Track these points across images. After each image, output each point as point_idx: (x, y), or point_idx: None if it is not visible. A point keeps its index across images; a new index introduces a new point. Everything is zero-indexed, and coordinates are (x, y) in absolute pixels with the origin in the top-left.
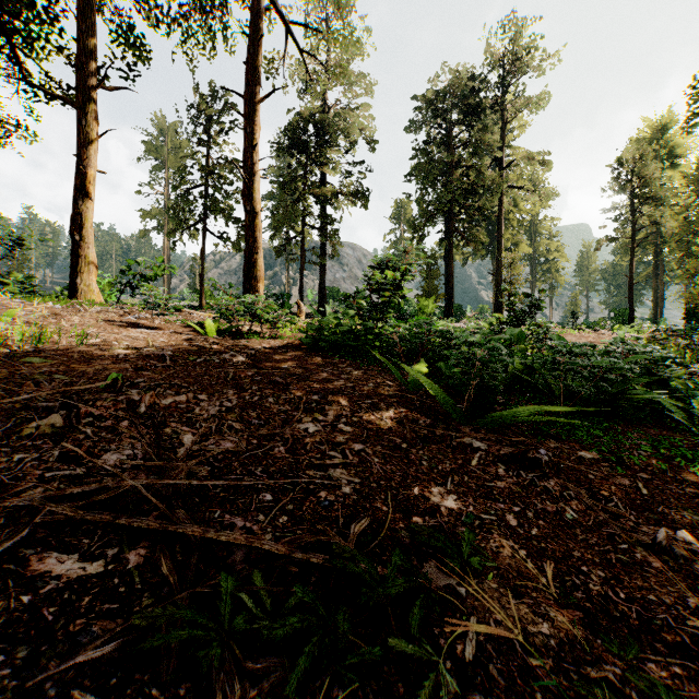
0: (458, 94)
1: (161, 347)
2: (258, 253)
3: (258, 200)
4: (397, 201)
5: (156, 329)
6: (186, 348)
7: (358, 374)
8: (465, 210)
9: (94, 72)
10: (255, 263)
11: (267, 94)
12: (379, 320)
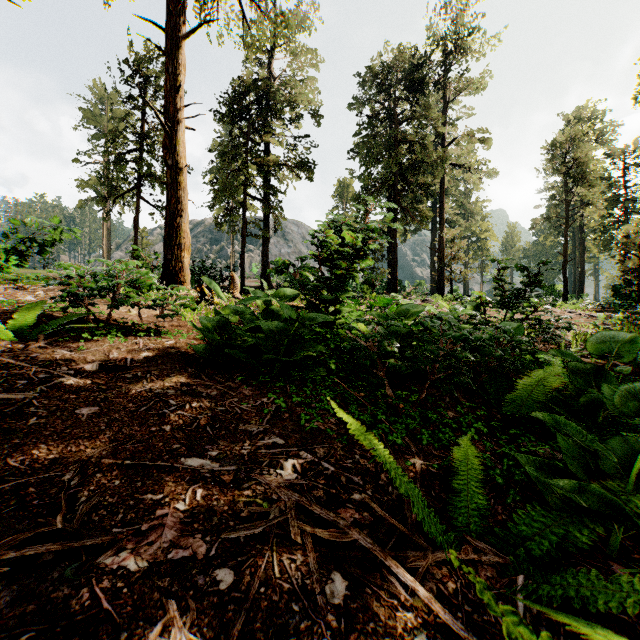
0: (401, 71)
1: None
2: (182, 217)
3: (182, 153)
4: (339, 180)
5: None
6: None
7: (293, 478)
8: (409, 186)
9: None
10: (178, 228)
11: (193, 29)
12: (331, 302)
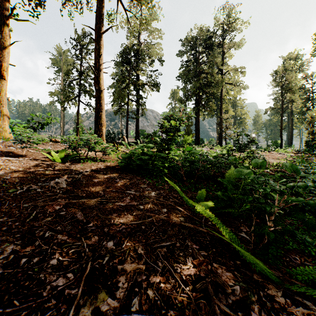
0: (201, 39)
1: (0, 176)
2: (102, 112)
3: (102, 84)
4: (172, 90)
5: (21, 156)
6: (24, 175)
7: (155, 195)
8: (205, 93)
9: (7, 9)
10: (100, 117)
11: (107, 29)
12: (166, 149)
